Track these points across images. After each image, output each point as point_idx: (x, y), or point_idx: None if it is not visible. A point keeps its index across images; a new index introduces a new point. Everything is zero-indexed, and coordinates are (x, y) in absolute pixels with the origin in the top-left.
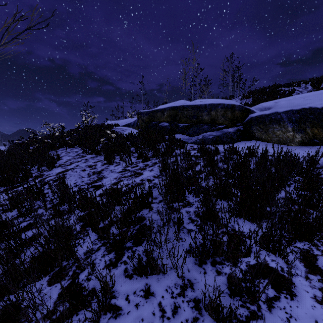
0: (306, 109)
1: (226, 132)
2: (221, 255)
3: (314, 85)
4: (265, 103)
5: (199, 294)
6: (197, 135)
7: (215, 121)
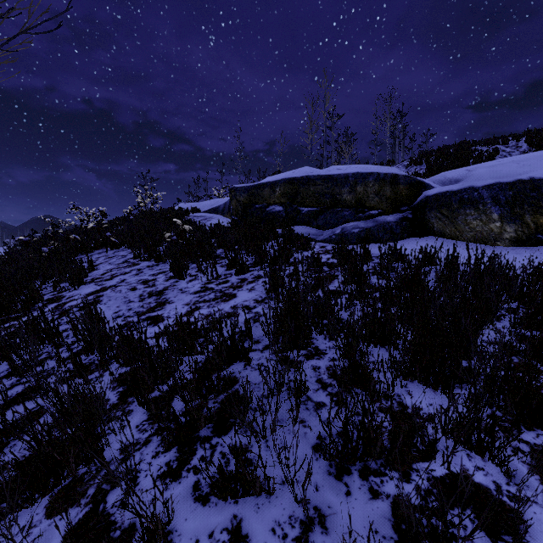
0: (524, 182)
1: (382, 223)
2: (379, 456)
3: (531, 141)
4: (450, 171)
5: (336, 540)
6: (331, 226)
7: (364, 203)
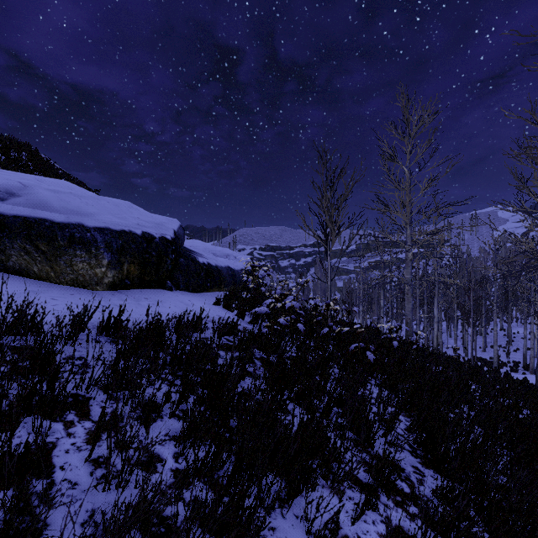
0: (128, 233)
1: None
2: None
3: None
4: None
5: None
6: None
7: None
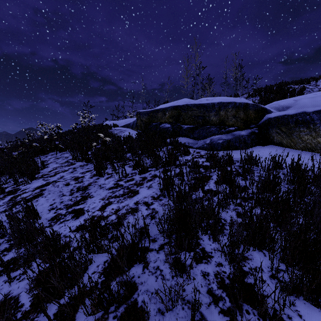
0: None
1: (238, 136)
2: None
3: None
4: (281, 101)
5: None
6: (203, 138)
7: (225, 122)
